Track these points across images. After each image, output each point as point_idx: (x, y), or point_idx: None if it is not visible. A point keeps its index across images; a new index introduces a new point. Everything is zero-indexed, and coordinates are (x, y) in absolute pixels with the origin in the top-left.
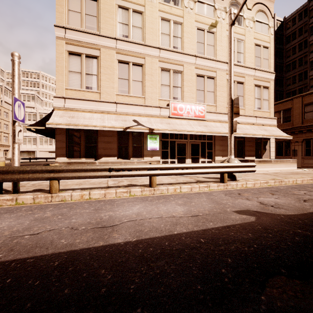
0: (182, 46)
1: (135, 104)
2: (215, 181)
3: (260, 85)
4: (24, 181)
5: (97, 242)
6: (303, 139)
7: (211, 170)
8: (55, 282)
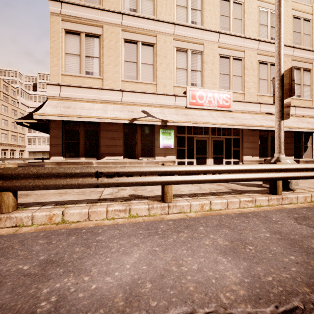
0: (202, 21)
1: (145, 92)
2: (259, 190)
3: (300, 67)
4: None
5: None
6: None
7: (257, 175)
8: None
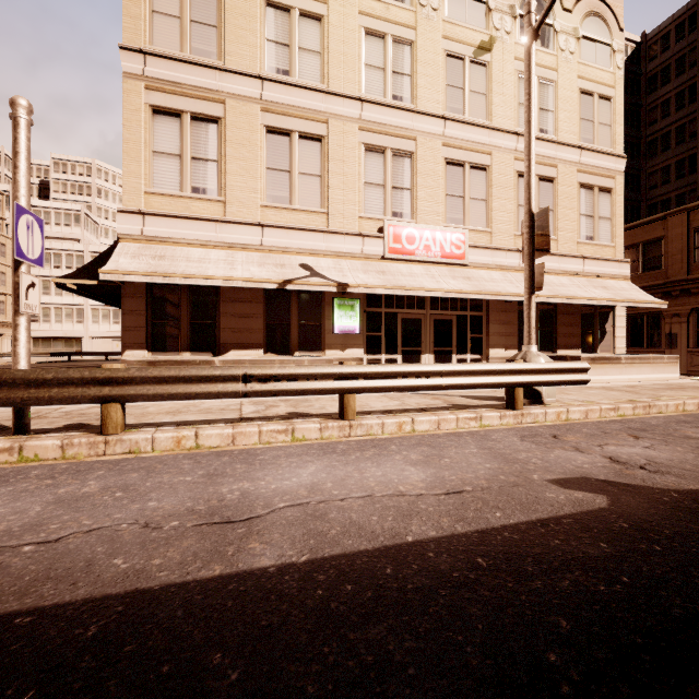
0: (414, 95)
1: (306, 228)
2: (494, 405)
3: (592, 184)
4: (39, 405)
5: (207, 565)
6: (692, 308)
7: (484, 379)
8: (81, 693)
